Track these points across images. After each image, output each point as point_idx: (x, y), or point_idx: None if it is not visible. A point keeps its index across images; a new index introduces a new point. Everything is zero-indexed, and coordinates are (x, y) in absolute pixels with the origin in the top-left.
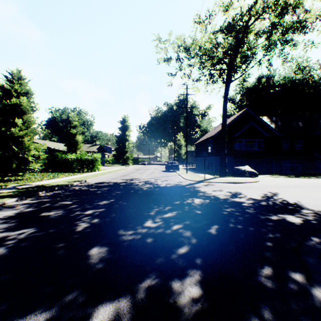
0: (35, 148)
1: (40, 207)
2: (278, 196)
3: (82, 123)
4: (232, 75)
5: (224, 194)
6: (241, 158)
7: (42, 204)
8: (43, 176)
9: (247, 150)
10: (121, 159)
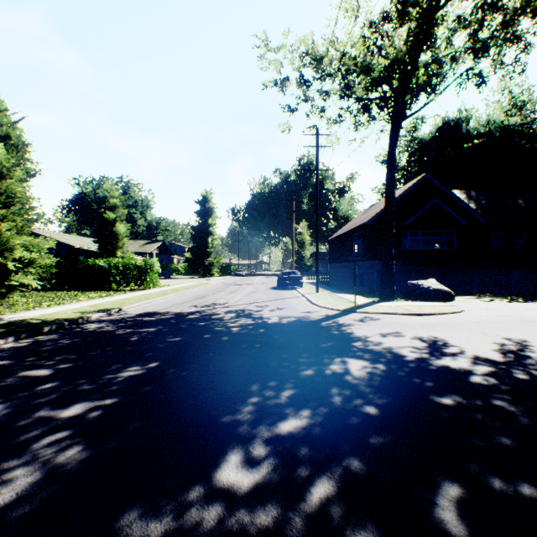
0: (26, 245)
1: None
2: None
3: (132, 203)
4: (407, 105)
5: (412, 345)
6: (415, 264)
7: None
8: (45, 298)
9: (426, 249)
10: (200, 266)
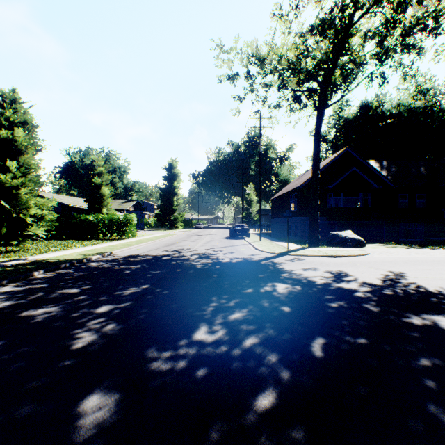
0: (38, 204)
1: (25, 300)
2: (408, 280)
3: (111, 169)
4: (328, 97)
5: (322, 275)
6: (338, 219)
7: (31, 293)
8: (50, 245)
9: (347, 207)
10: (167, 220)
